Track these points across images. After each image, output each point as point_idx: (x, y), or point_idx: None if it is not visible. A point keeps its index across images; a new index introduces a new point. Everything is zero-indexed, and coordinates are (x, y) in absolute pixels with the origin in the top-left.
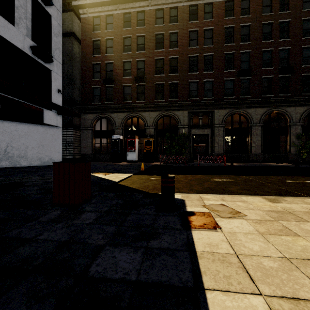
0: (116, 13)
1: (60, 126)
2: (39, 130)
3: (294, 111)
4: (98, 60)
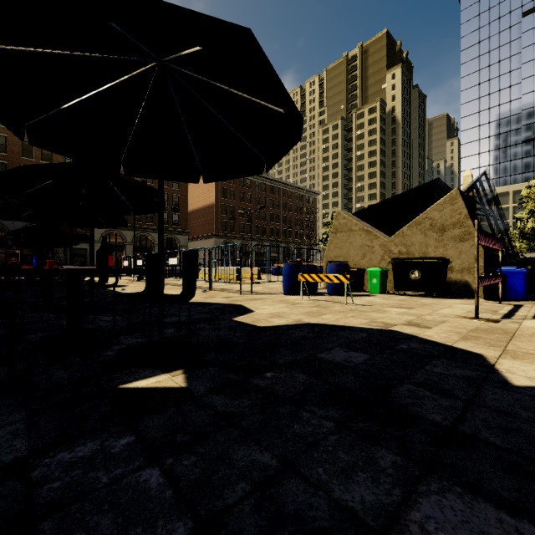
0: None
1: None
2: None
3: (157, 236)
4: None
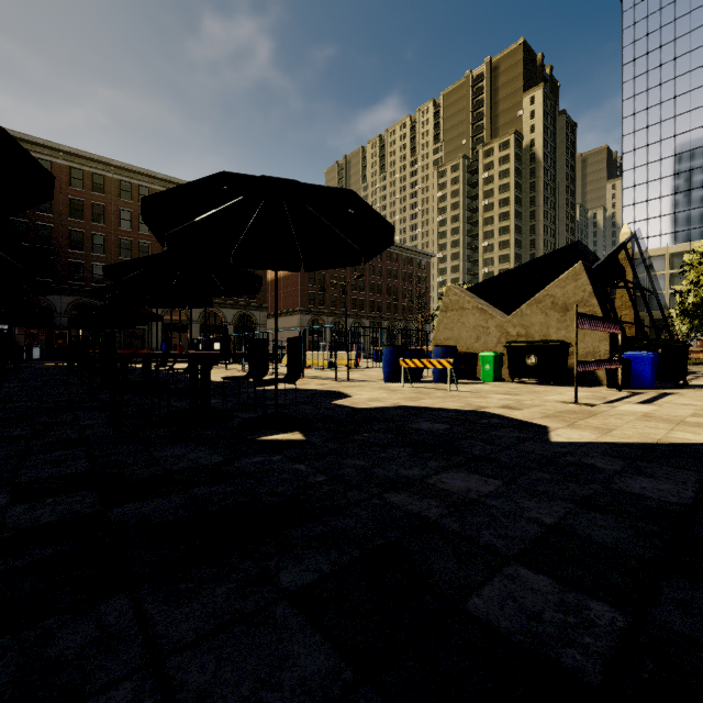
0: None
1: None
2: None
3: (228, 312)
4: None
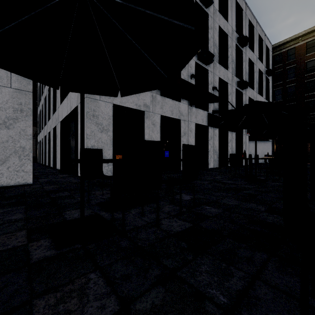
0: (298, 45)
1: (271, 140)
2: (261, 144)
3: None
4: (279, 86)
